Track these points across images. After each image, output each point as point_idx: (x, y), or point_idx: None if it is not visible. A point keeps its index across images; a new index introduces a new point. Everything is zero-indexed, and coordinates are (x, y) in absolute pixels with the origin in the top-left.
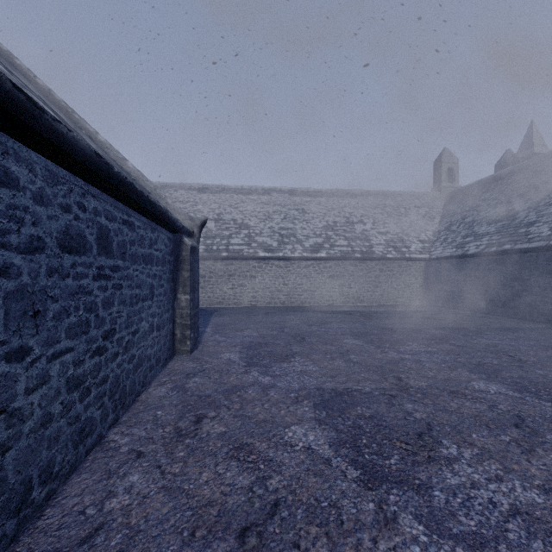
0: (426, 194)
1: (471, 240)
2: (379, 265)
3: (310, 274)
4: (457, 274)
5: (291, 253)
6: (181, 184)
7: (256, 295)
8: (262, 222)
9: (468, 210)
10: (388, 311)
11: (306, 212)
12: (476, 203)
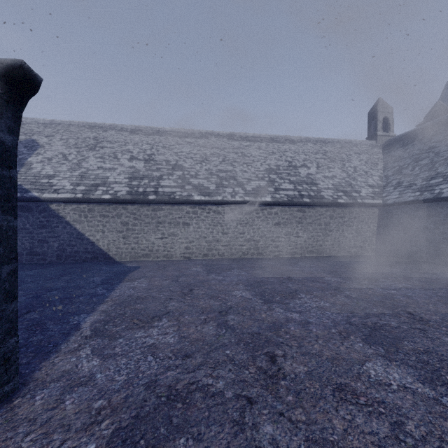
0: (363, 142)
1: (440, 181)
2: (329, 211)
3: (252, 221)
4: (424, 221)
5: (232, 196)
6: (112, 124)
7: (190, 246)
8: (198, 164)
9: (419, 152)
10: (353, 267)
11: (246, 155)
12: (428, 145)
